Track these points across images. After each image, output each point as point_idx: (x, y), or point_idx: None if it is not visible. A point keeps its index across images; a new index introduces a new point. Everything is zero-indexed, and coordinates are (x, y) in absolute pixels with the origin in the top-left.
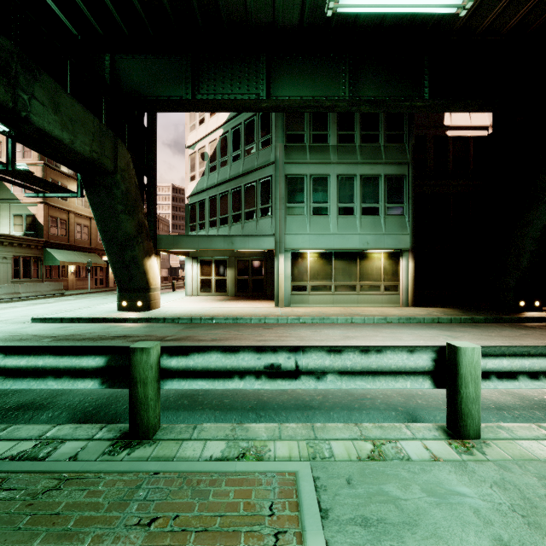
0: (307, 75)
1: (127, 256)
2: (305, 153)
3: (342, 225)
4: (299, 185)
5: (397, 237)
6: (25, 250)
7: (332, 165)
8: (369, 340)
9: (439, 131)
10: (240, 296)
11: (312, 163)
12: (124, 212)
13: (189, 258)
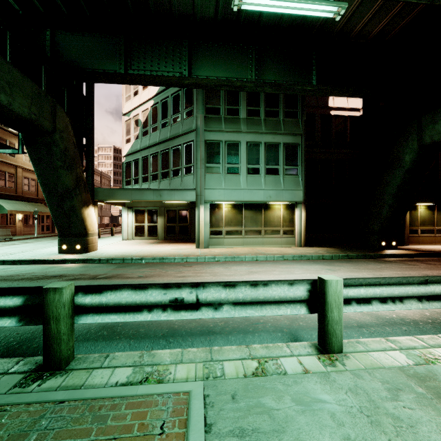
0: (222, 60)
1: (66, 206)
2: (221, 123)
3: (250, 182)
4: (216, 149)
5: (293, 192)
6: None
7: (242, 134)
8: (268, 274)
9: (325, 111)
10: (168, 239)
11: (227, 131)
12: (63, 168)
13: (125, 207)
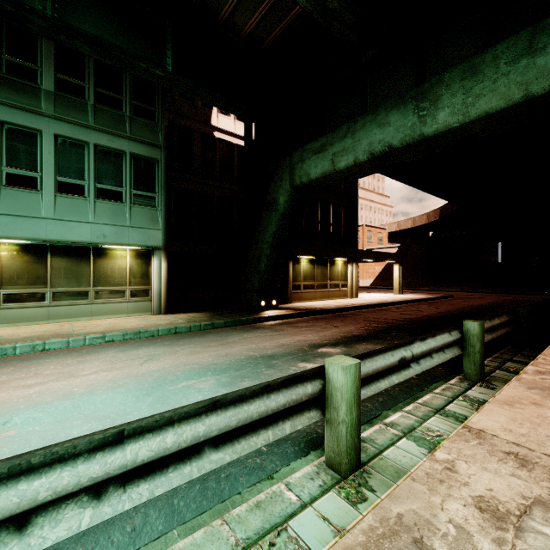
0: None
1: None
2: None
3: (63, 208)
4: None
5: (147, 232)
6: None
7: (46, 119)
8: (1, 391)
9: (207, 129)
10: None
11: (6, 104)
12: None
13: None
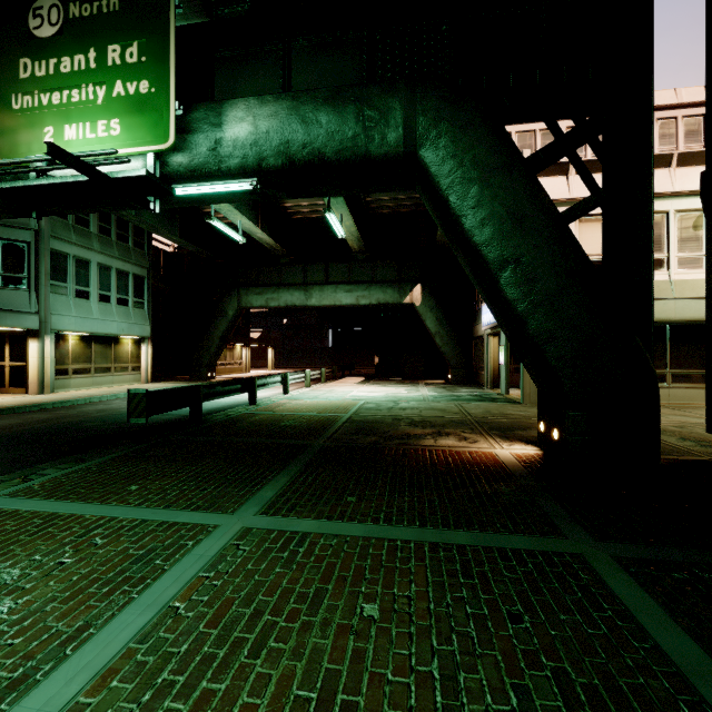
0: None
1: None
2: (71, 232)
3: (103, 311)
4: (63, 263)
5: (143, 327)
6: None
7: (93, 252)
8: None
9: None
10: None
11: (76, 244)
12: None
13: None
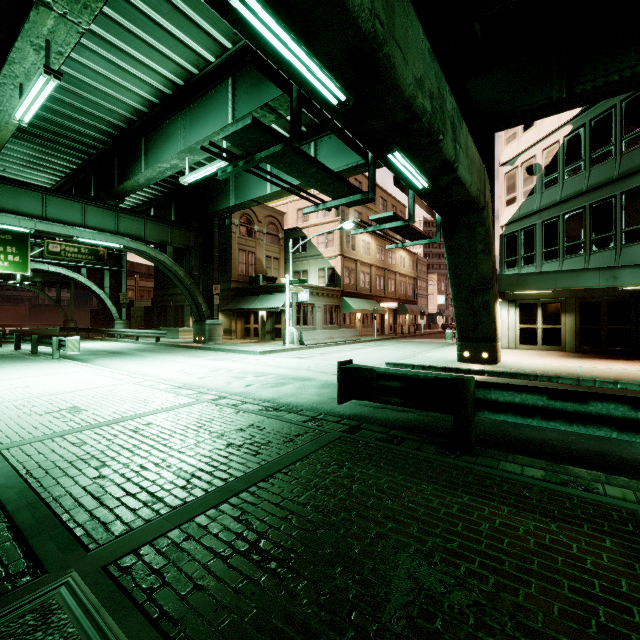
0: None
1: (477, 301)
2: None
3: None
4: None
5: None
6: (330, 299)
7: None
8: None
9: None
10: (585, 352)
11: None
12: (484, 252)
13: (504, 301)
